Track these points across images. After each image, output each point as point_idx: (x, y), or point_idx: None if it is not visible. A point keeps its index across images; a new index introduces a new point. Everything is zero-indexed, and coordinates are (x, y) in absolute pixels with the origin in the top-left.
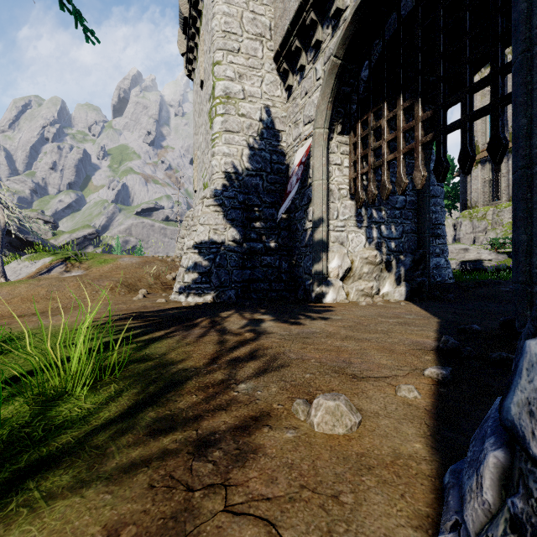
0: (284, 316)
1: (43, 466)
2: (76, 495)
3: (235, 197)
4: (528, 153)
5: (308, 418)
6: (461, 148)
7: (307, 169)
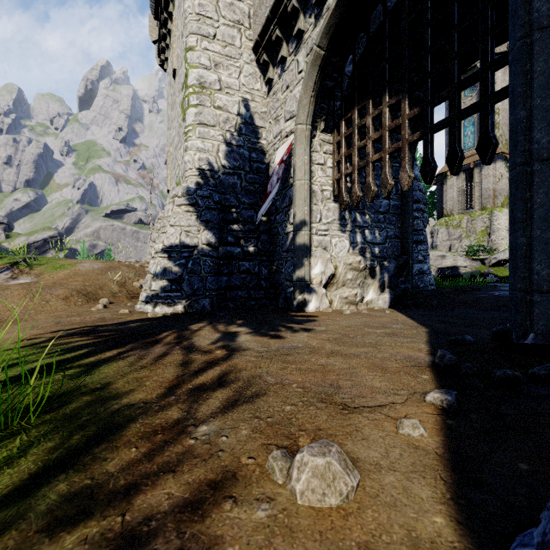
0: (262, 328)
1: None
2: None
3: (210, 196)
4: (527, 149)
5: (288, 481)
6: (450, 147)
7: (288, 169)
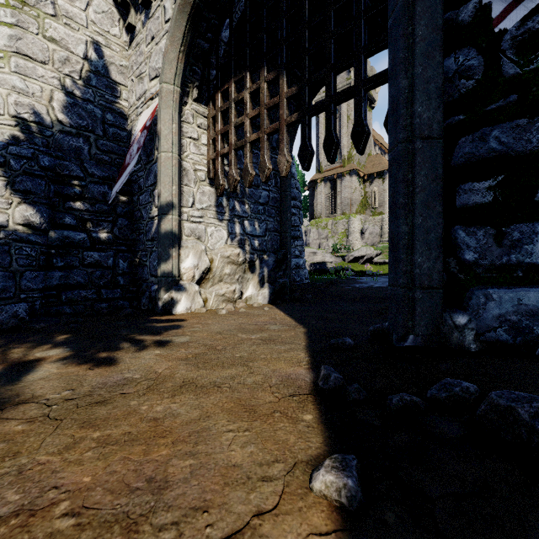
0: (92, 347)
1: None
2: None
3: (33, 158)
4: (409, 124)
5: None
6: (327, 132)
7: (154, 138)
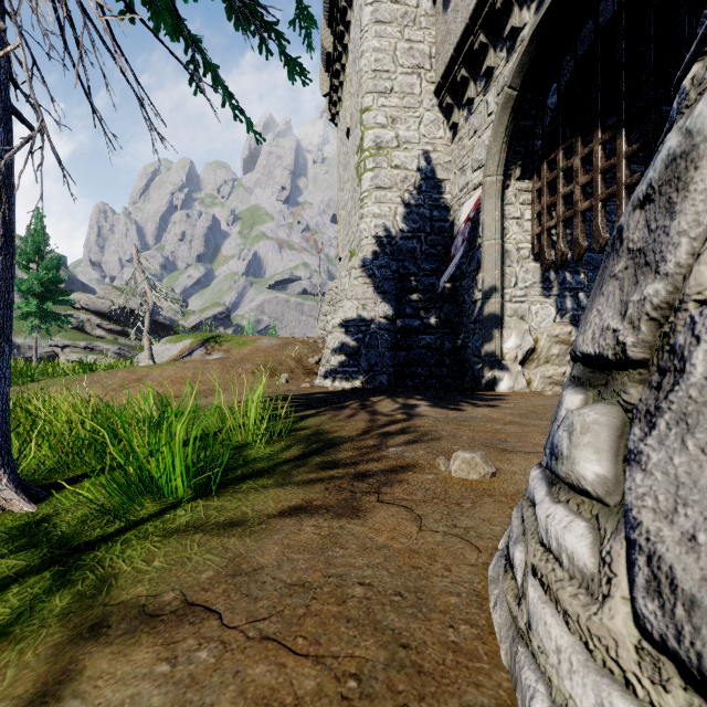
0: (442, 403)
1: (252, 476)
2: (280, 488)
3: (387, 266)
4: None
5: (447, 468)
6: None
7: (476, 227)
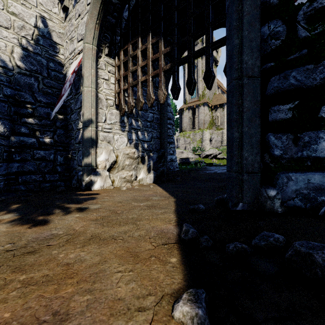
0: (34, 212)
1: None
2: None
3: None
4: (239, 68)
5: None
6: (188, 75)
7: (80, 79)
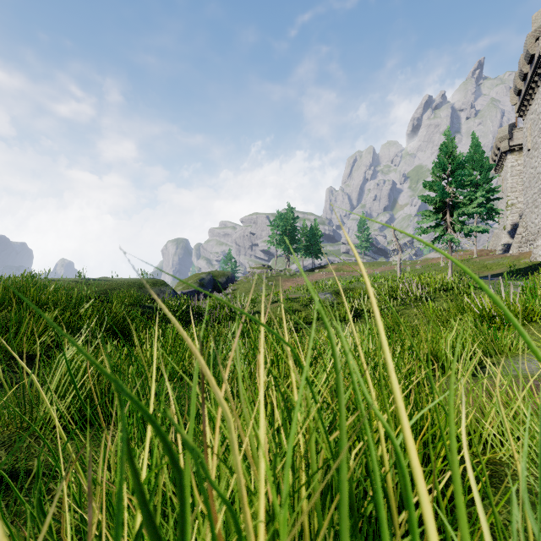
0: None
1: None
2: None
3: (514, 232)
4: None
5: None
6: None
7: None
